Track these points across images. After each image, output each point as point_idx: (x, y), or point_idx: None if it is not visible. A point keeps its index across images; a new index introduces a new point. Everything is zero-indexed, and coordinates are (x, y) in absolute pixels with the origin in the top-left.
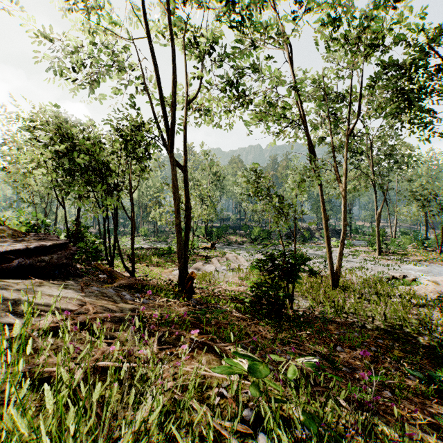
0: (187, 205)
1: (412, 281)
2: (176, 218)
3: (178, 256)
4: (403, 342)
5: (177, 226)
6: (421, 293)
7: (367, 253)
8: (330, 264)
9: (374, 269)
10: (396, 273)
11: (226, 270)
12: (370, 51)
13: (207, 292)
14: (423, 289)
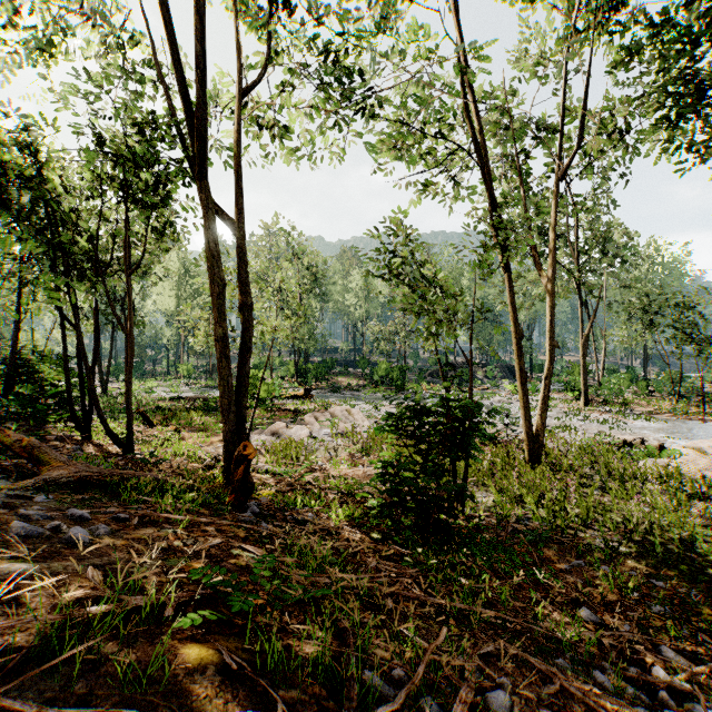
0: (246, 301)
1: (658, 448)
2: (217, 324)
3: (223, 408)
4: (703, 583)
5: (220, 343)
6: (687, 471)
7: (565, 403)
8: (526, 421)
9: (586, 429)
10: (626, 435)
11: (330, 435)
12: (604, 13)
13: (290, 482)
14: (690, 464)
